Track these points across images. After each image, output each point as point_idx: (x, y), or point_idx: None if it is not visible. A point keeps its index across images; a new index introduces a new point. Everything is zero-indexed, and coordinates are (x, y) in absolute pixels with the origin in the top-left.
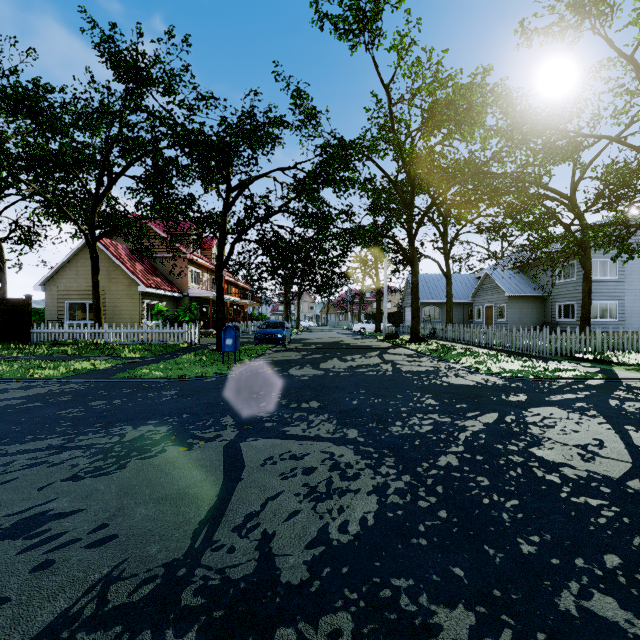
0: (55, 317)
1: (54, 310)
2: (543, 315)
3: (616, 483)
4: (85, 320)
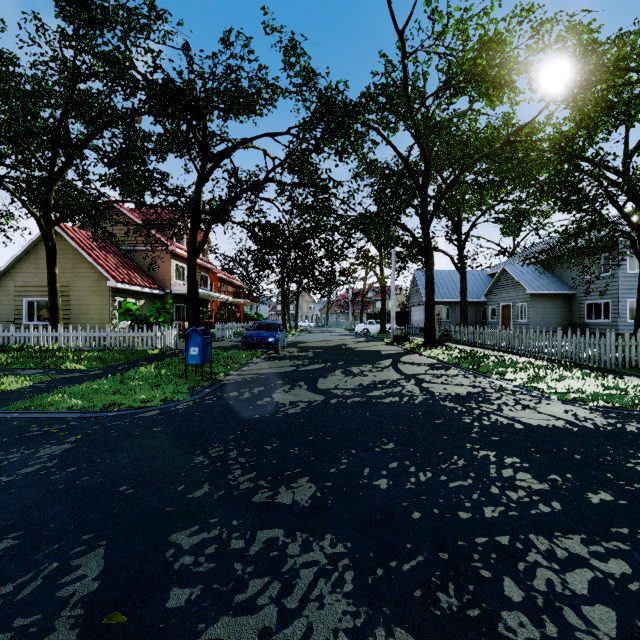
0: (11, 317)
1: (10, 309)
2: (569, 315)
3: None
4: (47, 321)
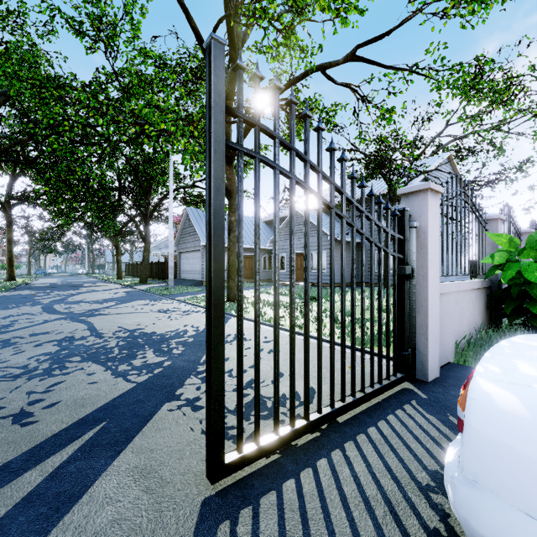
0: None
1: None
2: None
3: (80, 277)
4: None
